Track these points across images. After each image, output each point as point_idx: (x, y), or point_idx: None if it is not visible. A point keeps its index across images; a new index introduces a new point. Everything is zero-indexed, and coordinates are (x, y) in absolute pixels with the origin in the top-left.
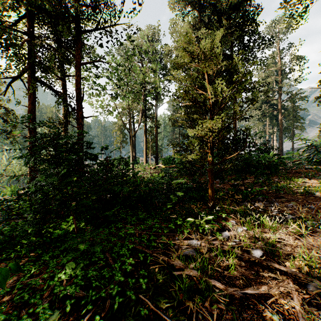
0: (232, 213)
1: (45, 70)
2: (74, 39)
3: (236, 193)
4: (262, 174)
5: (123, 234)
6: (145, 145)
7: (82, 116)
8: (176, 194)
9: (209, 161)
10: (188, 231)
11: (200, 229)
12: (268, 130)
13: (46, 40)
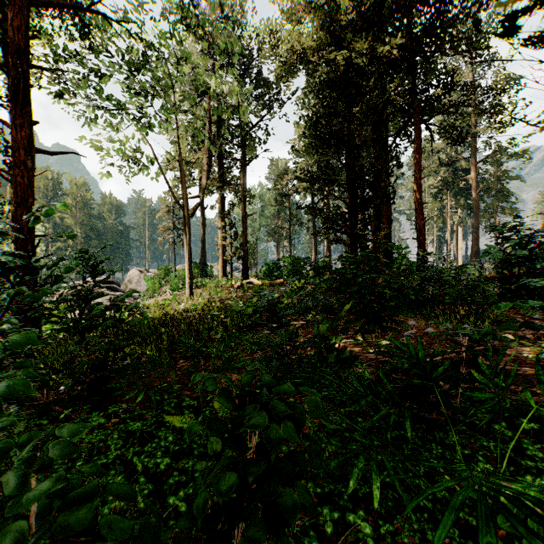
0: None
1: None
2: None
3: None
4: None
5: None
6: (222, 240)
7: (28, 142)
8: None
9: None
10: None
11: None
12: (450, 215)
13: None
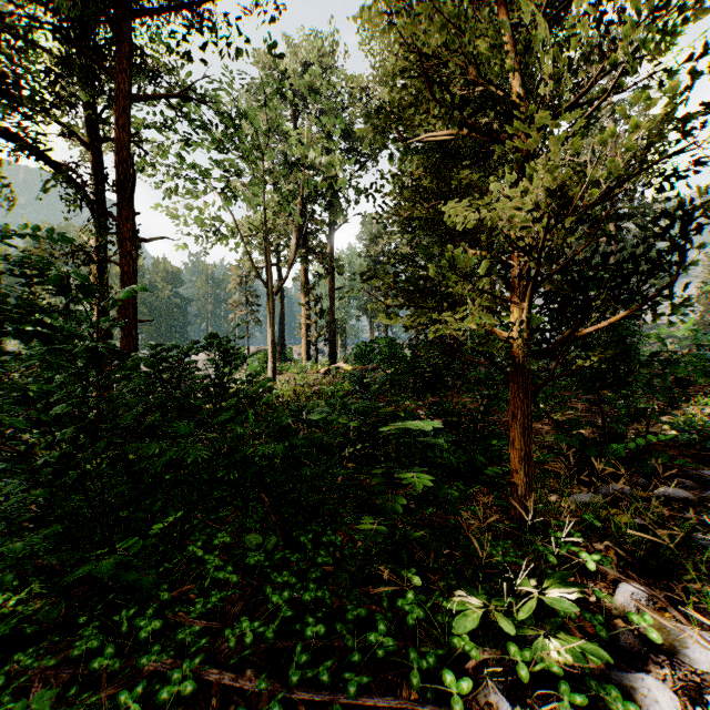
0: (607, 539)
1: (8, 91)
2: (113, 31)
3: (584, 451)
4: (649, 388)
5: (137, 707)
6: (306, 318)
7: (133, 234)
8: (397, 479)
9: (514, 342)
10: (466, 686)
11: (522, 662)
12: None
13: (34, 28)
